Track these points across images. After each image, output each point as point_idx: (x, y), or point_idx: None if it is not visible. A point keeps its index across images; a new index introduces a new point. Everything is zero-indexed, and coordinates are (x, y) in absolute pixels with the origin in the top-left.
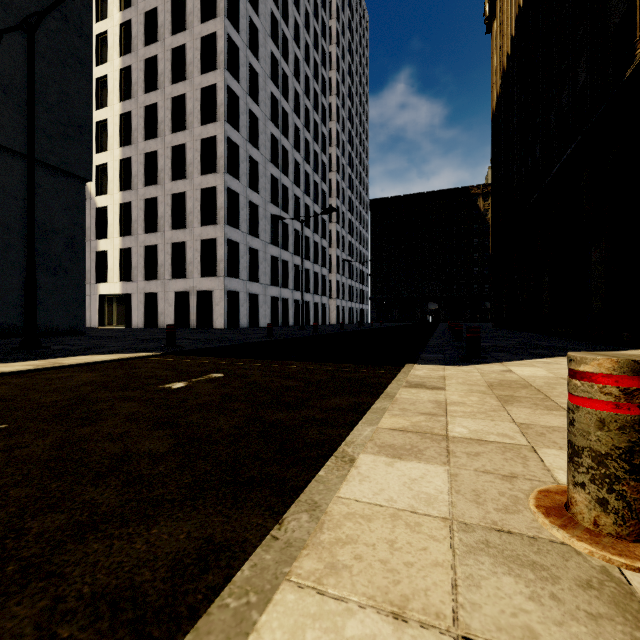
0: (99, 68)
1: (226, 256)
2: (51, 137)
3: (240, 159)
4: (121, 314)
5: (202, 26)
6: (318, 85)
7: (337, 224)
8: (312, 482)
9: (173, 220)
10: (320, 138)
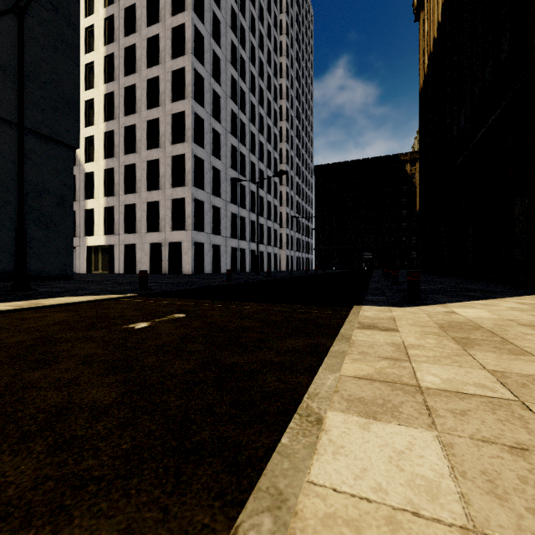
0: (87, 56)
1: (193, 213)
2: (44, 111)
3: (205, 131)
4: (105, 262)
5: (173, 18)
6: (270, 69)
7: (286, 186)
8: (274, 455)
9: (148, 183)
10: (272, 113)
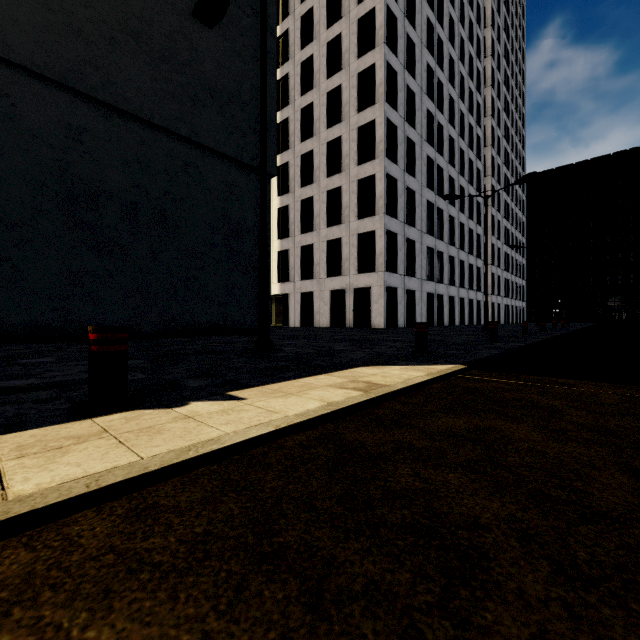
0: None
1: (385, 249)
2: (245, 135)
3: (398, 141)
4: (279, 313)
5: (359, 7)
6: (472, 47)
7: (492, 207)
8: None
9: (328, 217)
10: (474, 108)
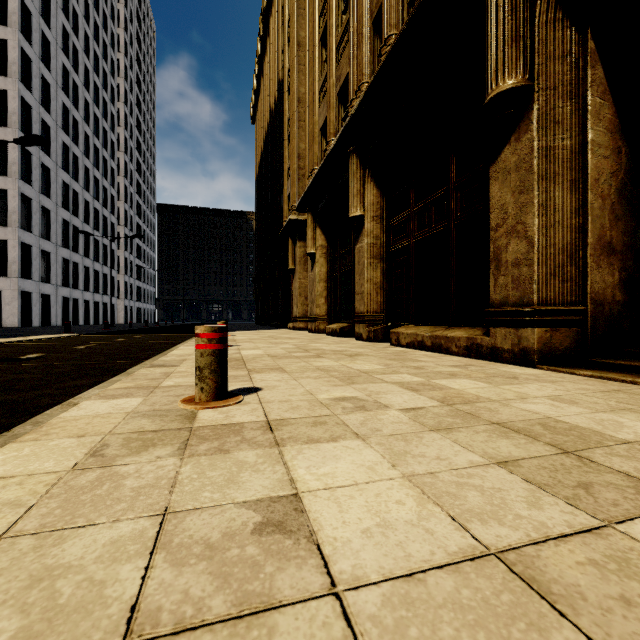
0: None
1: (20, 258)
2: None
3: (33, 166)
4: None
5: None
6: (107, 94)
7: (125, 227)
8: None
9: None
10: (109, 145)
